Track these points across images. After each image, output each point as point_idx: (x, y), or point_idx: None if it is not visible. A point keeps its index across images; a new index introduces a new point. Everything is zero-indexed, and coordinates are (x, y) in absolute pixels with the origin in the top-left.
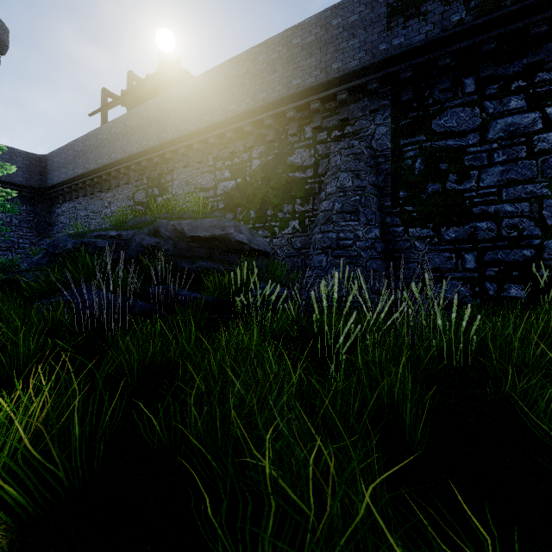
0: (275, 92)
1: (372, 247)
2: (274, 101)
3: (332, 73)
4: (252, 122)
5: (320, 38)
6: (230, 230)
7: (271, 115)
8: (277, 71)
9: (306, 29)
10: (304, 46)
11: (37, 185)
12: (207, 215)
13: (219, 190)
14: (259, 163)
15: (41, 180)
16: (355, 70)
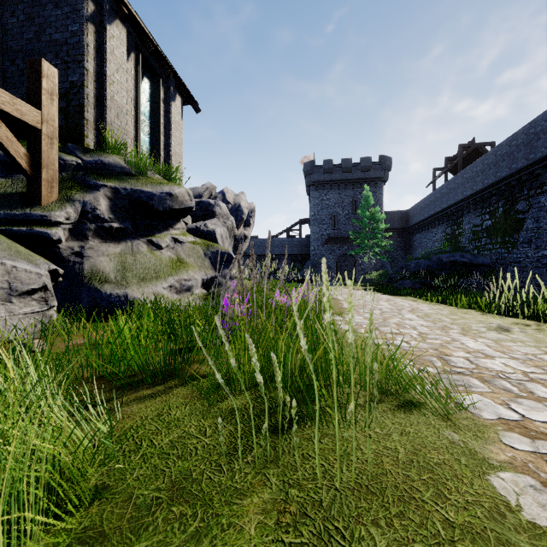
0: (504, 172)
1: (536, 261)
2: (503, 178)
3: (529, 161)
4: (495, 189)
5: (524, 141)
6: (457, 258)
7: (503, 184)
8: (505, 160)
9: (518, 136)
10: (517, 146)
11: (404, 227)
12: (455, 249)
13: (483, 226)
14: (501, 210)
15: (406, 224)
16: (539, 159)
